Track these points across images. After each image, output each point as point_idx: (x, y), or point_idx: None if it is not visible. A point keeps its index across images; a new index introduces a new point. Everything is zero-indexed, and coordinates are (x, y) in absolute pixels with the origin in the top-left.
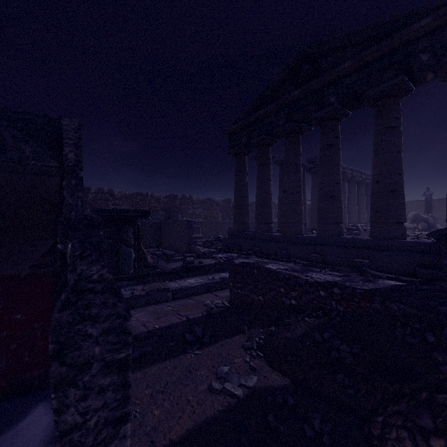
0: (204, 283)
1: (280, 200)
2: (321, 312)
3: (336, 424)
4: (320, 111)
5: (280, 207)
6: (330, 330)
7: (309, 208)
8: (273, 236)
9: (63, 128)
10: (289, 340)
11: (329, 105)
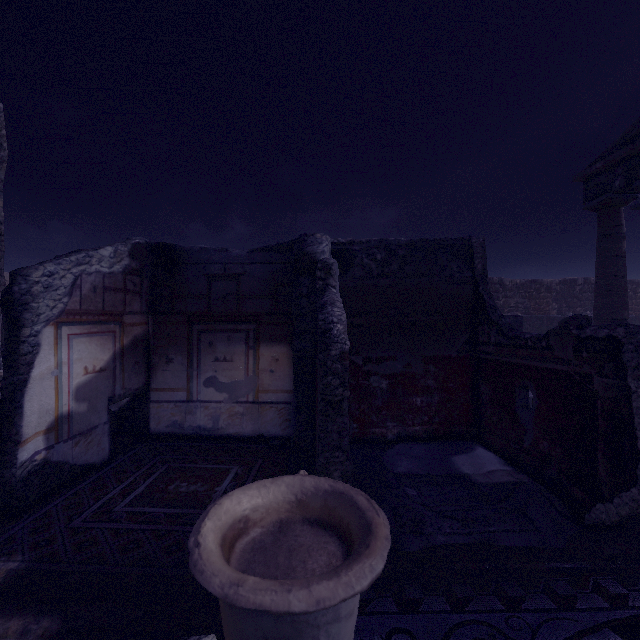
0: None
1: None
2: None
3: None
4: None
5: None
6: None
7: None
8: None
9: (473, 245)
10: None
11: None
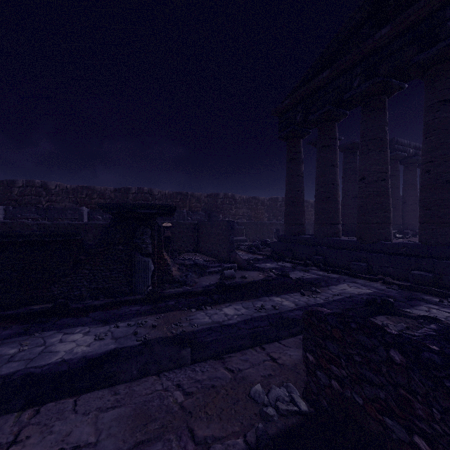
0: (248, 317)
1: (344, 194)
2: None
3: None
4: (429, 49)
5: (344, 204)
6: None
7: None
8: (343, 241)
9: None
10: None
11: (446, 36)
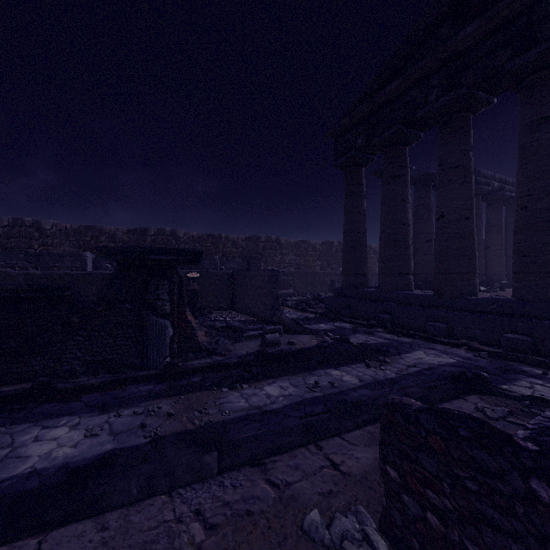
0: (298, 399)
1: (416, 237)
2: None
3: None
4: (527, 53)
5: (416, 249)
6: None
7: None
8: (416, 296)
9: None
10: None
11: (548, 35)
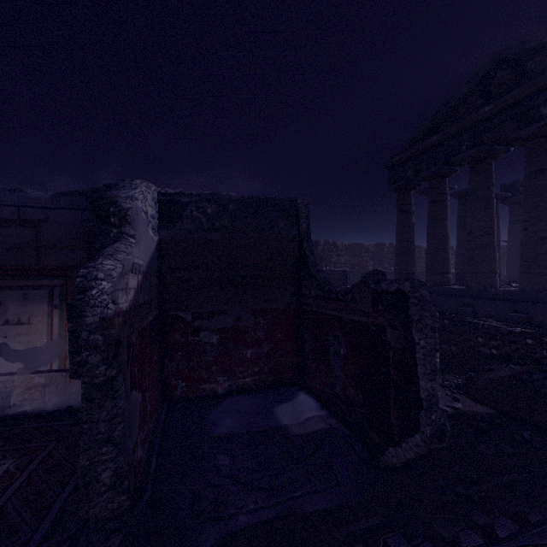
0: None
1: (459, 243)
2: (529, 360)
3: (545, 439)
4: (525, 128)
5: (459, 253)
6: (540, 374)
7: (504, 252)
8: (451, 289)
9: (299, 206)
10: (493, 380)
11: (539, 118)
